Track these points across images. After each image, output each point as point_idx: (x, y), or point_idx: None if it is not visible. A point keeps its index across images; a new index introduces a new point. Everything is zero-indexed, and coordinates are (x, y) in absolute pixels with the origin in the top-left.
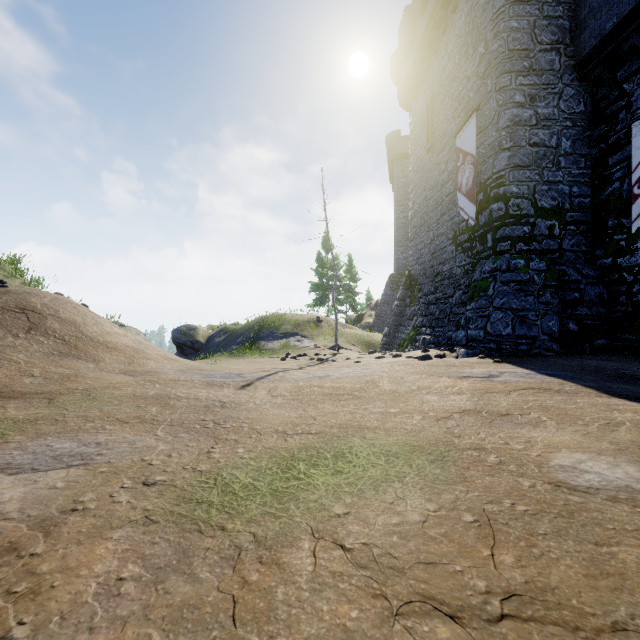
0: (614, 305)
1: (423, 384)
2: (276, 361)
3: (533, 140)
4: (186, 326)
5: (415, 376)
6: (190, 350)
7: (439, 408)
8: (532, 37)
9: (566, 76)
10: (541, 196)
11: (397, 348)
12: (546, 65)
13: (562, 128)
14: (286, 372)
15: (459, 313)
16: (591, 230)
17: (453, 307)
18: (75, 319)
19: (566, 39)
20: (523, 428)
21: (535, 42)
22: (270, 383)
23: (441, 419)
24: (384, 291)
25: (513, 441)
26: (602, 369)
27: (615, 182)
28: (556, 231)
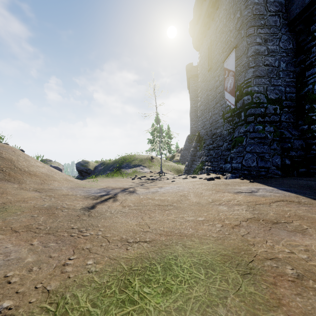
0: (309, 150)
1: (215, 197)
2: (129, 180)
3: (266, 63)
4: (83, 161)
5: (209, 192)
6: (85, 173)
7: (230, 217)
8: (265, 8)
9: (283, 29)
10: (270, 92)
11: (192, 172)
12: (272, 23)
13: (281, 56)
14: (133, 188)
15: (226, 154)
16: (296, 111)
17: (222, 151)
18: (12, 158)
19: (283, 9)
20: (295, 236)
21: (267, 11)
22: (123, 196)
23: (235, 227)
24: (185, 143)
25: (295, 249)
26: (311, 186)
27: (309, 85)
28: (278, 111)
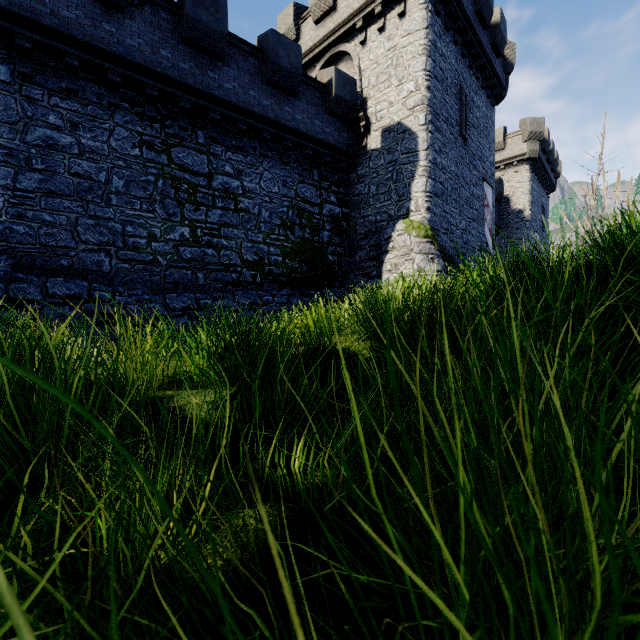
0: None
1: None
2: None
3: None
4: None
5: None
6: None
7: None
8: None
9: None
10: None
11: None
12: None
13: None
14: None
15: None
16: None
17: None
18: None
19: None
20: None
21: None
22: None
23: None
24: None
25: None
26: None
27: None
28: None
